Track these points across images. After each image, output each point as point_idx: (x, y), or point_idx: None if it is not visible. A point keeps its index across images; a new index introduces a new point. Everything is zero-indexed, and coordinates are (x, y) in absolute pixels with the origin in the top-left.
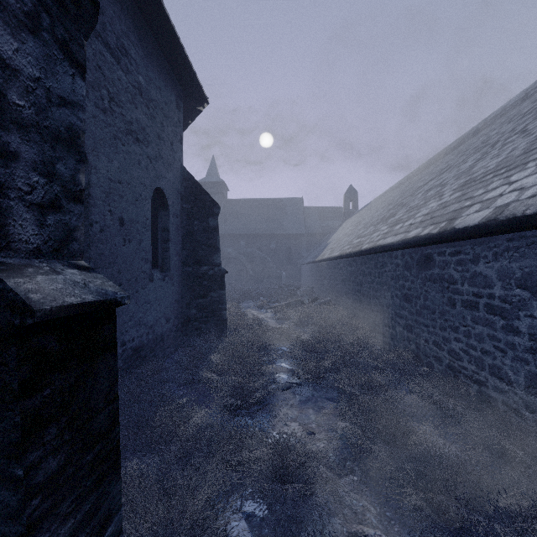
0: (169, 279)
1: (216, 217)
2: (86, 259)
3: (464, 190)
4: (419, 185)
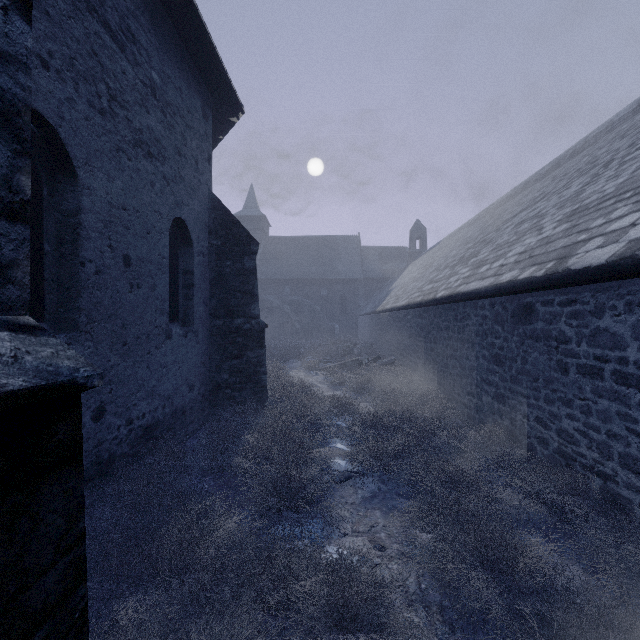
0: (193, 336)
1: (253, 257)
2: (75, 311)
3: (574, 221)
4: (505, 217)
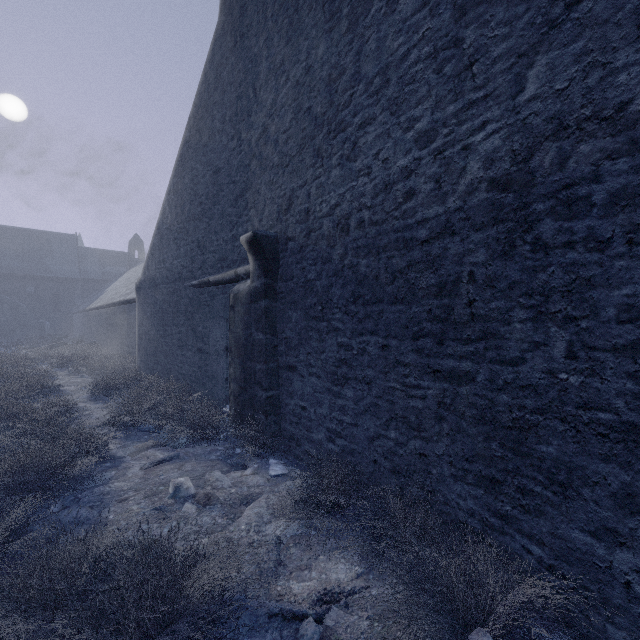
0: None
1: None
2: None
3: None
4: None
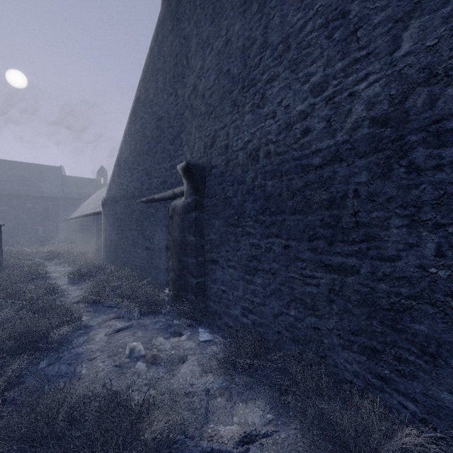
0: None
1: None
2: None
3: None
4: None
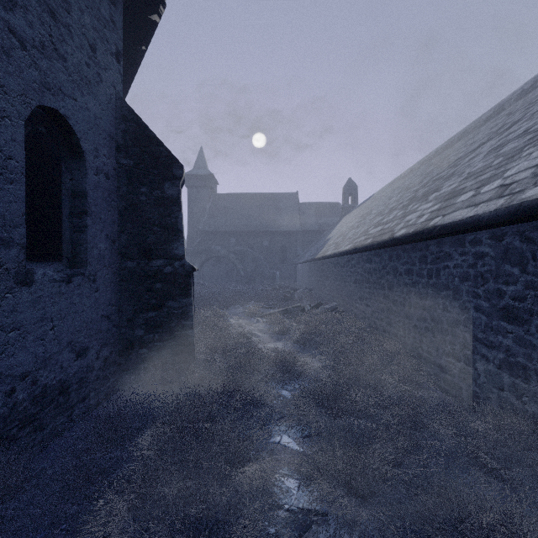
0: (86, 281)
1: (176, 183)
2: None
3: None
4: (454, 157)
